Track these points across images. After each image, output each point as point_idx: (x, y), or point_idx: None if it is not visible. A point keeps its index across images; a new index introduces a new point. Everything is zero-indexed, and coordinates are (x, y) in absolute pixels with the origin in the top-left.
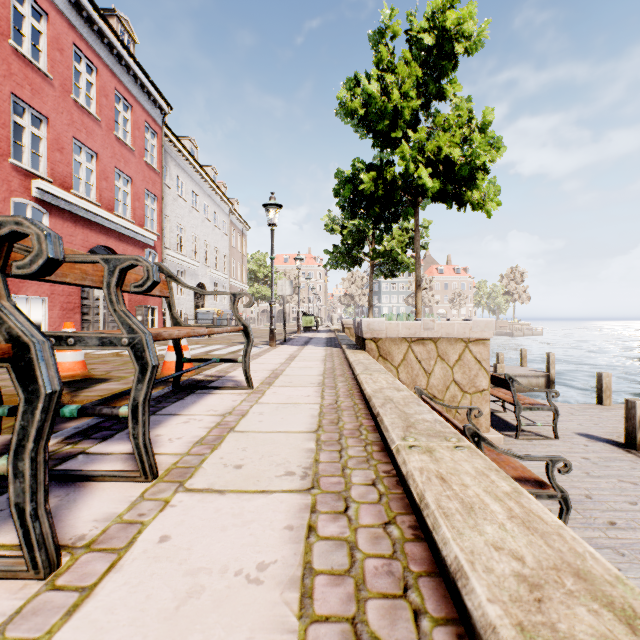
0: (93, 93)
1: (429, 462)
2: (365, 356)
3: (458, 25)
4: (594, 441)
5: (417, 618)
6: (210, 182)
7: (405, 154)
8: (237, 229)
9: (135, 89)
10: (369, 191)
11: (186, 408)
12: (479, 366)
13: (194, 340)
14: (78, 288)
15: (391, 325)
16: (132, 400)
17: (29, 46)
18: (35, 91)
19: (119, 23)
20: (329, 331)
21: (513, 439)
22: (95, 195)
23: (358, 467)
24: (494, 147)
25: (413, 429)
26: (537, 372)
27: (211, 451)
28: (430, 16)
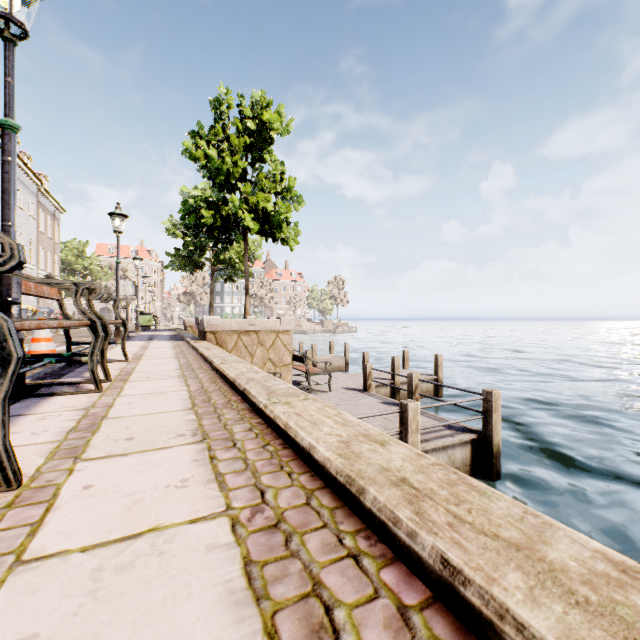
0: None
1: (228, 365)
2: (206, 343)
3: (271, 123)
4: (349, 390)
5: (217, 384)
6: None
7: (235, 202)
8: (47, 211)
9: None
10: (209, 222)
11: None
12: (285, 348)
13: None
14: None
15: (226, 321)
16: (101, 348)
17: None
18: None
19: None
20: (170, 330)
21: None
22: None
23: (202, 373)
24: (298, 201)
25: (226, 361)
26: (338, 357)
27: (129, 376)
28: (255, 102)
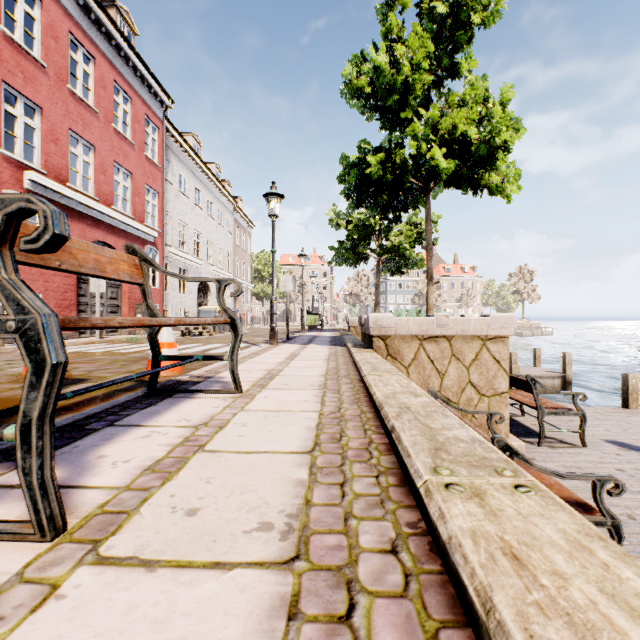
0: (90, 84)
1: (483, 518)
2: (372, 355)
3: None
4: (626, 450)
5: None
6: (213, 179)
7: (417, 132)
8: (241, 227)
9: (135, 81)
10: (377, 175)
11: (154, 417)
12: (498, 366)
13: (194, 339)
14: (74, 285)
15: (401, 321)
16: (22, 416)
17: (21, 32)
18: (28, 79)
19: (118, 14)
20: (334, 330)
21: (535, 447)
22: (92, 189)
23: (368, 515)
24: (513, 128)
25: (445, 454)
26: (552, 373)
27: (162, 483)
28: None
